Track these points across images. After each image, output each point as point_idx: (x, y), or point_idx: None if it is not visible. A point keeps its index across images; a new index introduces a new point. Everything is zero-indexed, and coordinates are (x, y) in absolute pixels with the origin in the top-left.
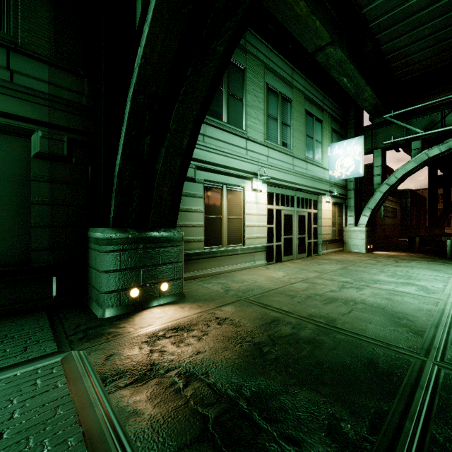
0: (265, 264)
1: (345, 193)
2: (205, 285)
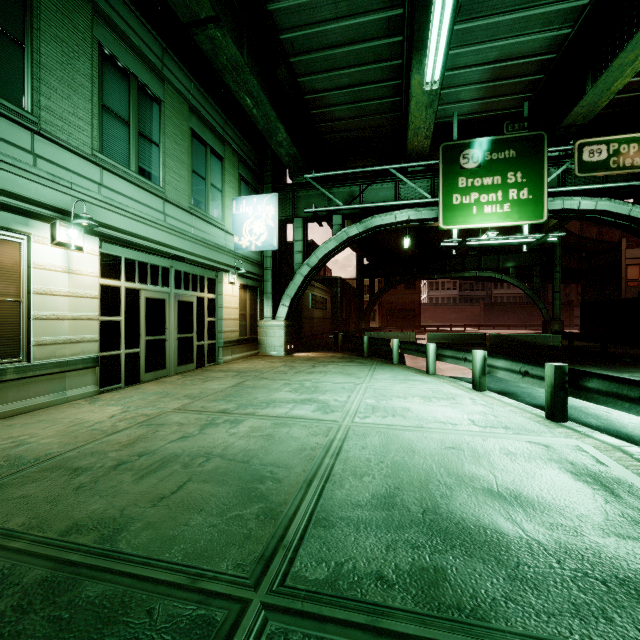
0: (96, 393)
1: (261, 272)
2: None
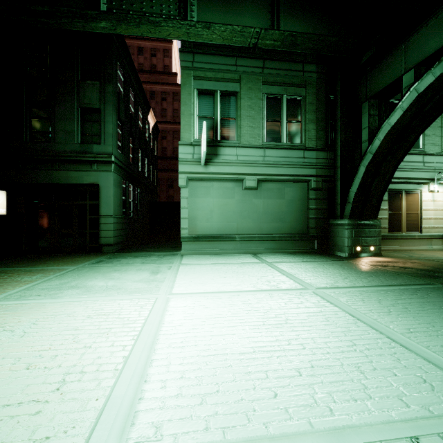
0: (442, 249)
1: None
2: (392, 254)
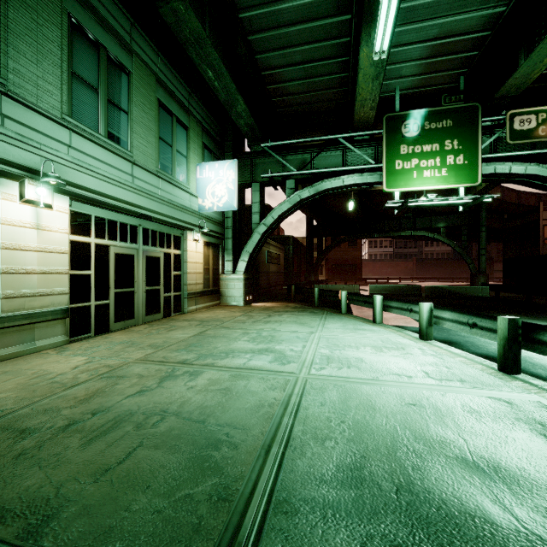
0: (66, 342)
1: (222, 231)
2: None
